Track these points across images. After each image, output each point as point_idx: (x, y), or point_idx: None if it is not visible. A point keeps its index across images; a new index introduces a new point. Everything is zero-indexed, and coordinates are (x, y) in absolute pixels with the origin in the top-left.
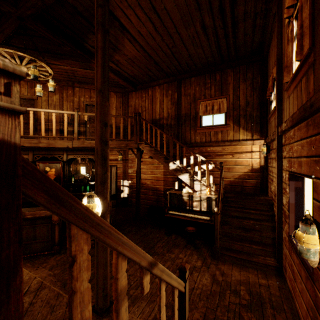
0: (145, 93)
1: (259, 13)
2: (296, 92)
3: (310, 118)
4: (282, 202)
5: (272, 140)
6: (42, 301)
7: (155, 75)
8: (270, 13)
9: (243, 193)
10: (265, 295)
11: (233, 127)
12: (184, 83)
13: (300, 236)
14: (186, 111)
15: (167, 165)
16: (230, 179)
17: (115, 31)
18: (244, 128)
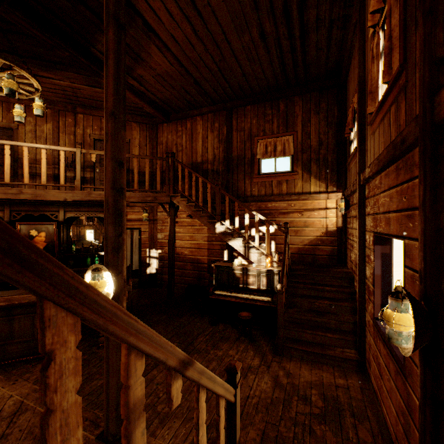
0: (182, 125)
1: (336, 21)
2: (383, 126)
3: (401, 159)
4: (365, 274)
5: (352, 192)
6: (21, 431)
7: (196, 101)
8: (350, 22)
9: (315, 265)
10: (344, 399)
11: (302, 175)
12: (236, 113)
13: (389, 315)
14: (239, 152)
15: (213, 227)
16: (298, 245)
17: (137, 33)
18: (317, 176)
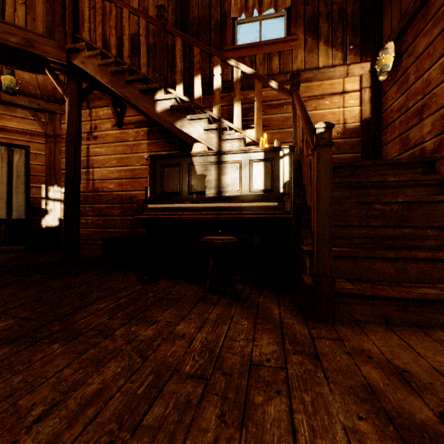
0: None
1: None
2: None
3: None
4: None
5: None
6: None
7: None
8: None
9: None
10: None
11: (304, 42)
12: None
13: None
14: (201, 11)
15: (151, 102)
16: None
17: None
18: (328, 41)
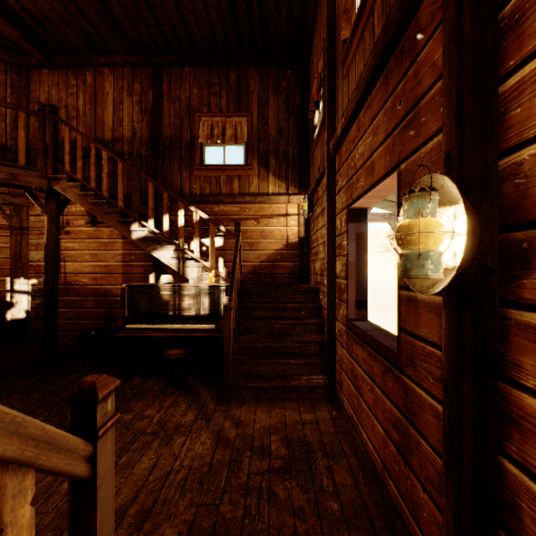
0: (78, 77)
1: None
2: (362, 47)
3: (394, 54)
4: (335, 272)
5: (318, 181)
6: None
7: (101, 37)
8: None
9: (274, 284)
10: (313, 438)
11: (258, 171)
12: (168, 74)
13: (409, 225)
14: (173, 131)
15: (127, 230)
16: (253, 262)
17: None
18: (276, 174)
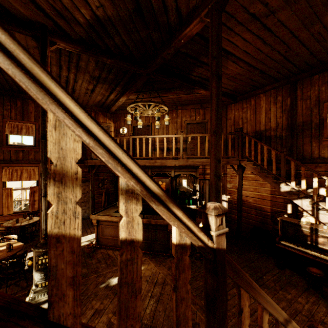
0: (247, 103)
1: None
2: None
3: None
4: None
5: None
6: (168, 295)
7: (260, 83)
8: None
9: None
10: None
11: None
12: (301, 84)
13: None
14: (305, 118)
15: (277, 186)
16: None
17: None
18: None
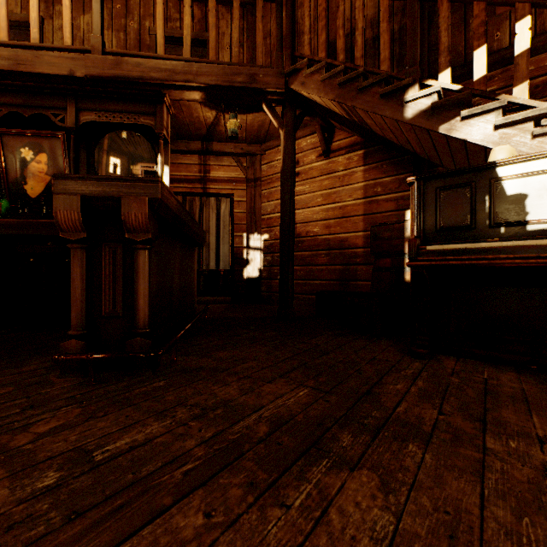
0: None
1: None
2: None
3: None
4: None
5: None
6: None
7: None
8: None
9: None
10: None
11: None
12: None
13: None
14: None
15: (396, 107)
16: None
17: None
18: None
